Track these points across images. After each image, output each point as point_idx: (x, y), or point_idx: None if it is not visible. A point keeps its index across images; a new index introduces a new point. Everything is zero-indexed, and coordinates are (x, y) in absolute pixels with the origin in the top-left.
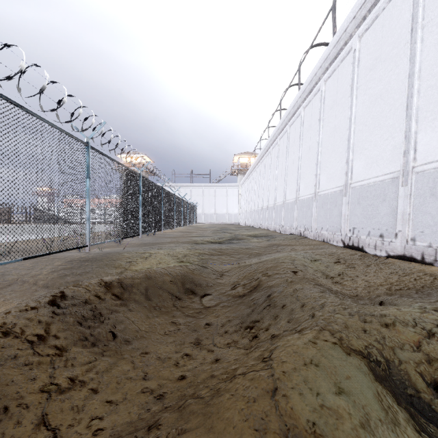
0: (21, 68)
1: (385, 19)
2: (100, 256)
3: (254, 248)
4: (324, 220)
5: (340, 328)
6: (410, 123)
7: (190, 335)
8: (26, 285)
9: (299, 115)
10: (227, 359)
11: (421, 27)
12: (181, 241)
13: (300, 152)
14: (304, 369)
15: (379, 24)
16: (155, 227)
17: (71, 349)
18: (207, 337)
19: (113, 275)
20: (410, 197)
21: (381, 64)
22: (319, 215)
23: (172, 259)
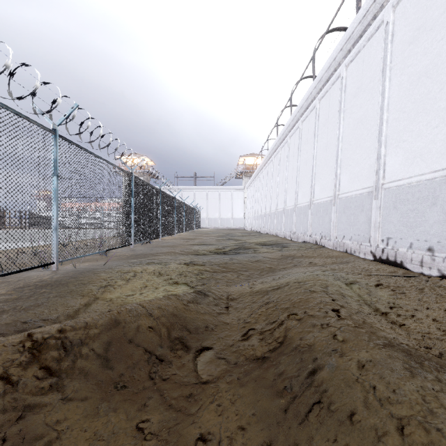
0: None
1: None
2: (68, 278)
3: (266, 261)
4: (347, 227)
5: None
6: None
7: None
8: None
9: (313, 108)
10: None
11: None
12: (179, 252)
13: (315, 150)
14: None
15: None
16: (152, 234)
17: None
18: None
19: (75, 310)
20: None
21: (426, 34)
22: (340, 221)
23: (163, 279)
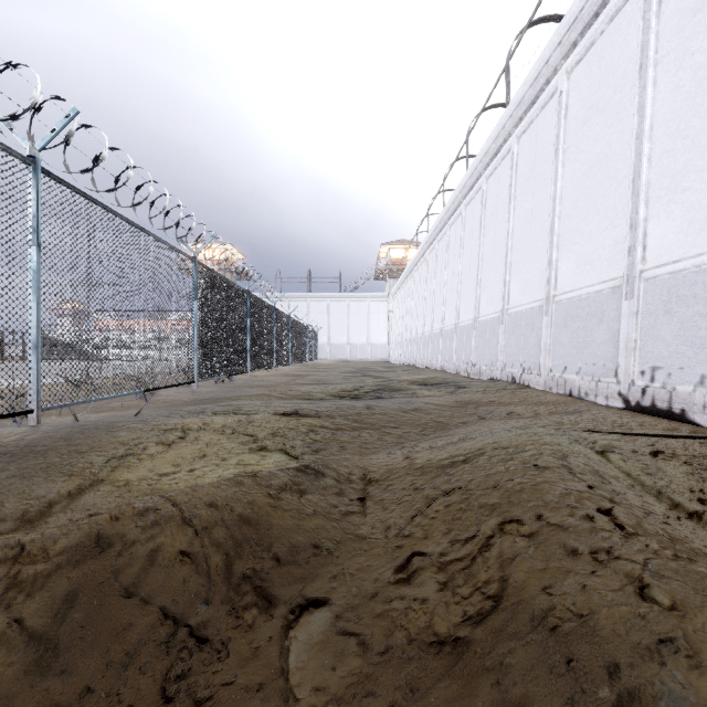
0: None
1: None
2: (52, 441)
3: (430, 411)
4: (571, 352)
5: None
6: None
7: None
8: None
9: (507, 153)
10: None
11: None
12: (276, 396)
13: (511, 223)
14: None
15: None
16: (232, 366)
17: None
18: None
19: (44, 506)
20: None
21: None
22: (559, 341)
23: (240, 443)
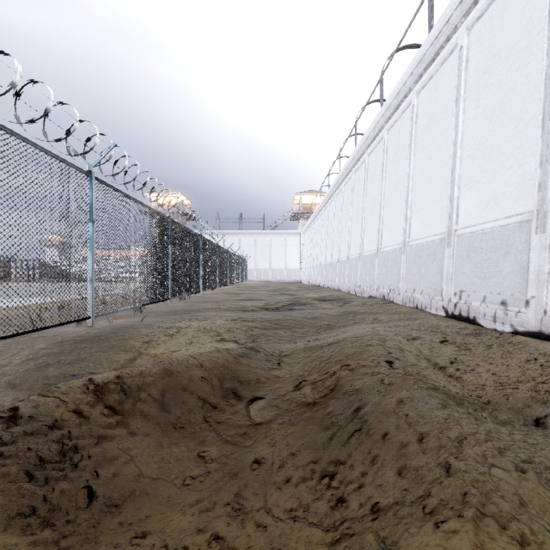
0: None
1: (507, 0)
2: (107, 334)
3: (324, 318)
4: (418, 280)
5: (513, 510)
6: (548, 143)
7: (227, 487)
8: None
9: (381, 140)
10: None
11: None
12: (224, 308)
13: (383, 189)
14: None
15: (498, 8)
16: (191, 288)
17: None
18: (256, 492)
19: (120, 364)
20: (549, 249)
21: (501, 64)
22: (411, 272)
23: (210, 336)
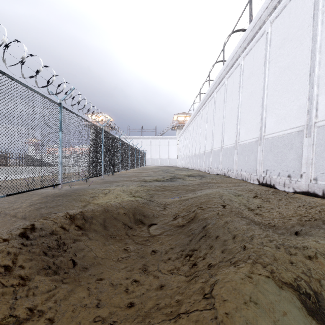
0: (3, 41)
1: (292, 8)
2: (70, 192)
3: (190, 185)
4: (243, 164)
5: (270, 261)
6: (312, 88)
7: (139, 262)
8: (7, 216)
9: (223, 84)
10: (170, 286)
11: (322, 12)
12: (133, 180)
13: (224, 112)
14: (244, 309)
15: (287, 12)
16: (114, 169)
17: (34, 278)
18: (153, 264)
19: (79, 208)
20: (312, 146)
21: (288, 43)
22: (239, 159)
23: (126, 194)
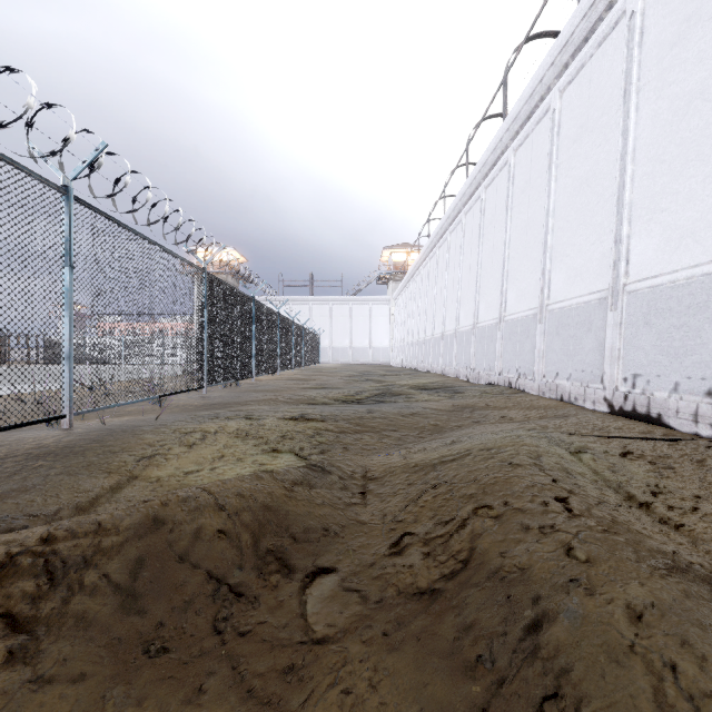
0: None
1: None
2: (87, 442)
3: (428, 415)
4: (563, 359)
5: None
6: None
7: None
8: None
9: (504, 165)
10: None
11: None
12: (282, 400)
13: (508, 233)
14: None
15: None
16: (239, 371)
17: None
18: None
19: (92, 498)
20: None
21: (702, 27)
22: (551, 348)
23: (253, 445)
